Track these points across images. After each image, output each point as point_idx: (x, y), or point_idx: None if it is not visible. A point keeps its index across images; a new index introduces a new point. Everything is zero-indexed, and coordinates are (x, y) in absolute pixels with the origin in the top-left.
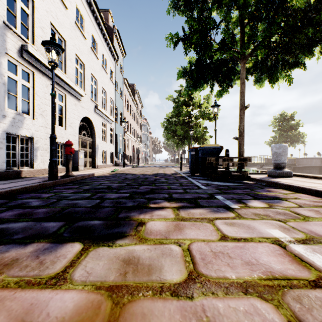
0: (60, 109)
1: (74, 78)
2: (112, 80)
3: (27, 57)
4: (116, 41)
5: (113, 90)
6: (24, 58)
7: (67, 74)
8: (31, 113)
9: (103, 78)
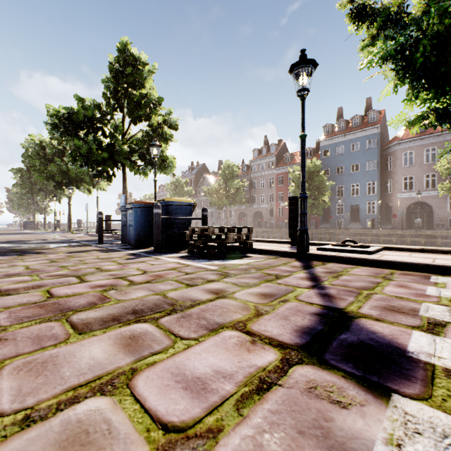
0: None
1: None
2: None
3: None
4: None
5: None
6: None
7: None
8: None
9: None
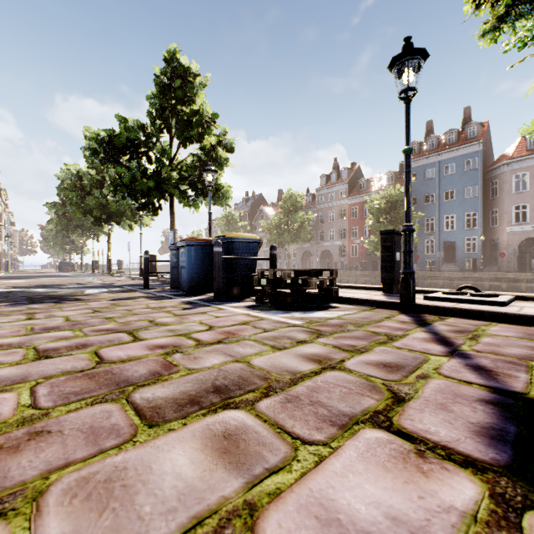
0: None
1: None
2: None
3: None
4: None
5: None
6: None
7: None
8: None
9: None
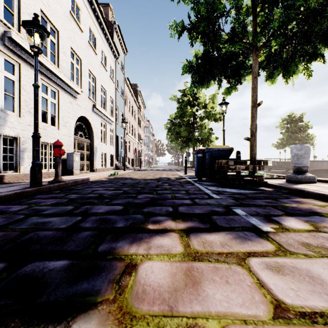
0: (53, 107)
1: (69, 73)
2: (112, 78)
3: (11, 45)
4: (117, 37)
5: (113, 89)
6: (8, 46)
7: (61, 69)
8: (16, 110)
9: (103, 76)
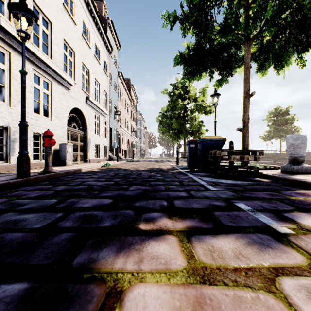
0: (46, 98)
1: (62, 65)
2: (106, 72)
3: (0, 33)
4: (111, 33)
5: (107, 83)
6: None
7: (54, 60)
8: (7, 100)
9: (96, 69)
